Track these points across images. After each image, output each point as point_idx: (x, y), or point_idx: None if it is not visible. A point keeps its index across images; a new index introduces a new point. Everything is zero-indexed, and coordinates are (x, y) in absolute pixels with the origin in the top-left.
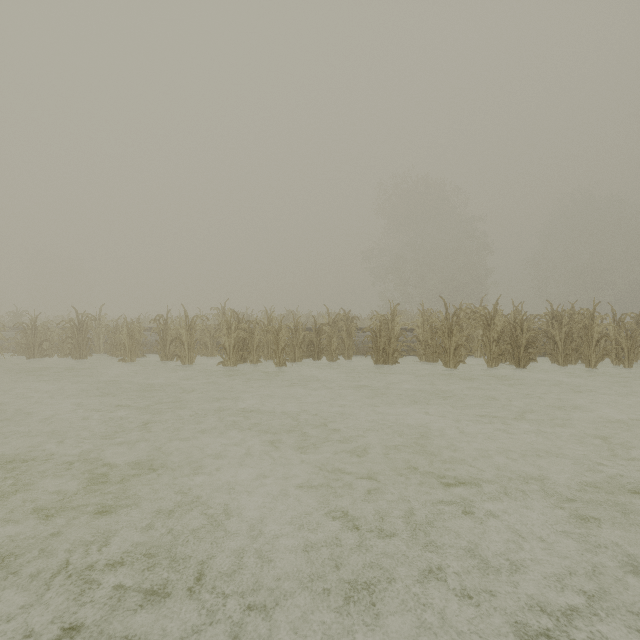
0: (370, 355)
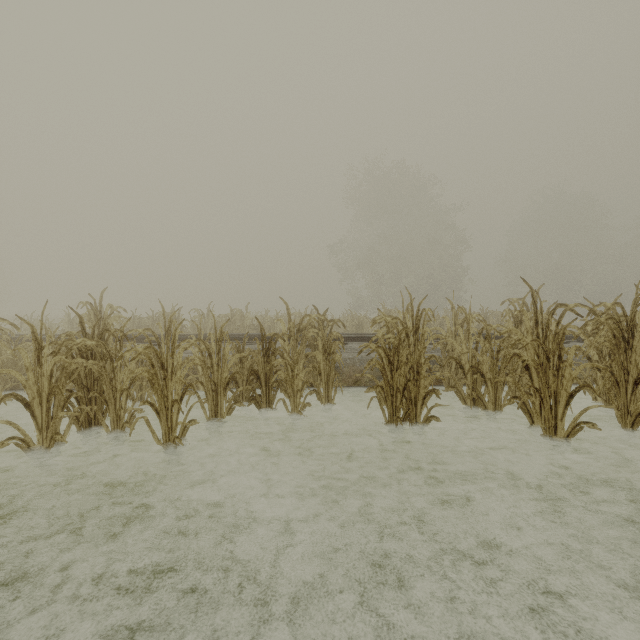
0: (361, 386)
